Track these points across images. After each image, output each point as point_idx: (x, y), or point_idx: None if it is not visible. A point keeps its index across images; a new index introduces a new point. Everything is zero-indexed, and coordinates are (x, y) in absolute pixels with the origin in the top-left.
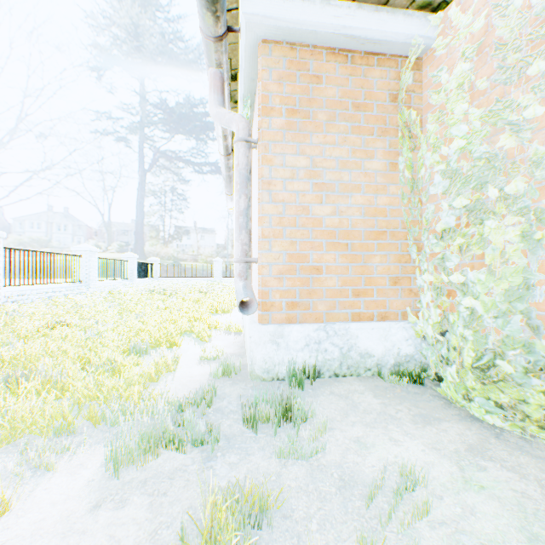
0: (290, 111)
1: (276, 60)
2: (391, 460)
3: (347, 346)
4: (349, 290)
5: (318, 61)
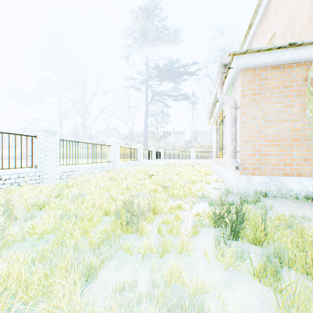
0: (253, 94)
1: (247, 75)
2: (298, 214)
3: (280, 185)
4: (281, 163)
5: (266, 72)
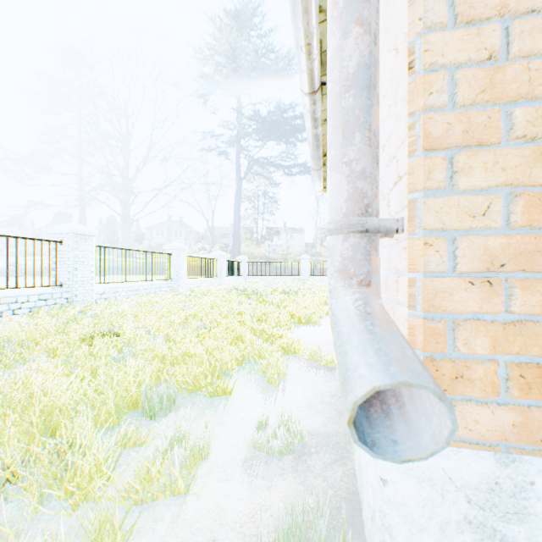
0: None
1: None
2: None
3: None
4: None
5: None
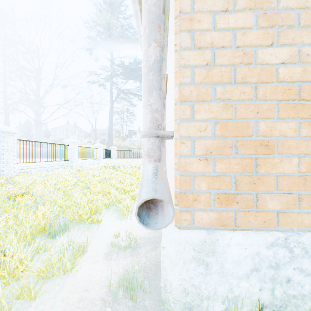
0: None
1: None
2: None
3: None
4: None
5: None
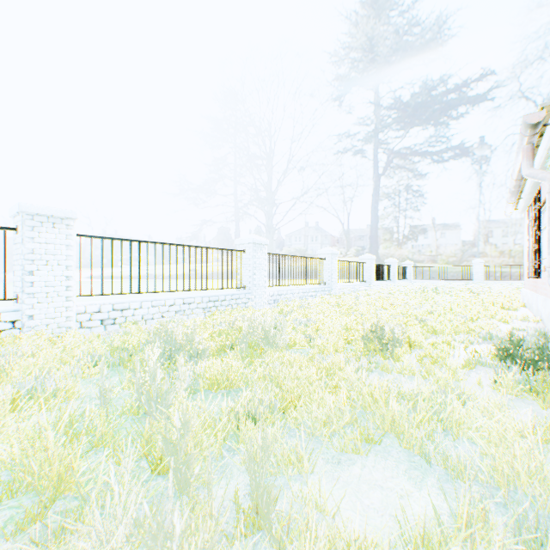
0: None
1: None
2: None
3: None
4: None
5: None
